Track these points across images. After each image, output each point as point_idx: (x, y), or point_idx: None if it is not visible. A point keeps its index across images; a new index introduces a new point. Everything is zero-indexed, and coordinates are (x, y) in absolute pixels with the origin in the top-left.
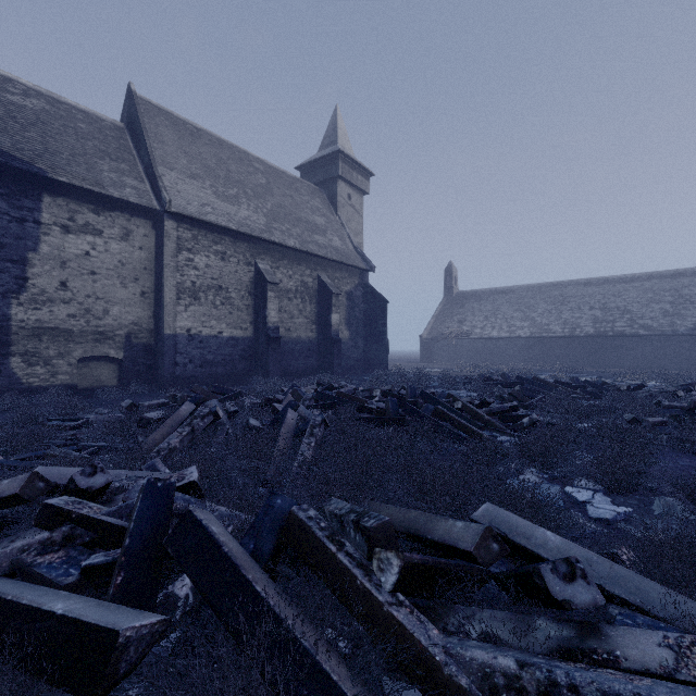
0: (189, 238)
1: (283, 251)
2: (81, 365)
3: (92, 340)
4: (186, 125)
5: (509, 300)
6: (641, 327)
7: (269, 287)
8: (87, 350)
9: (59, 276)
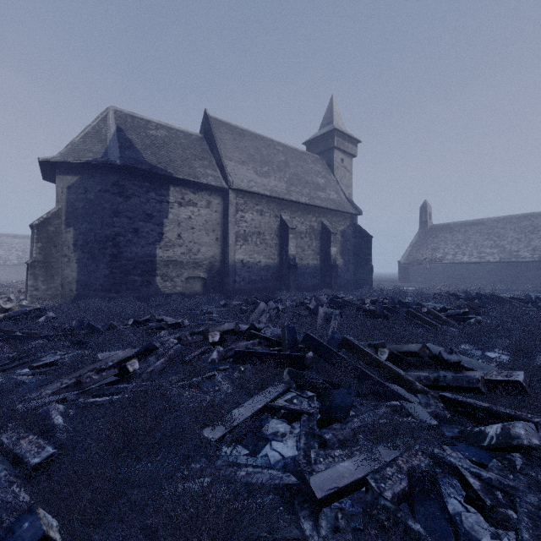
0: (242, 203)
1: (297, 206)
2: (186, 282)
3: (192, 267)
4: (236, 129)
5: (479, 231)
6: None
7: (289, 231)
8: (190, 273)
9: (177, 231)
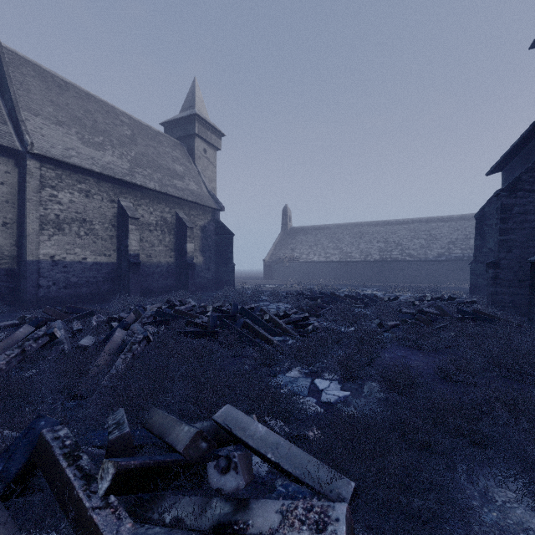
0: (53, 177)
1: (144, 192)
2: None
3: None
4: (54, 78)
5: (326, 234)
6: (407, 255)
7: (130, 221)
8: None
9: None
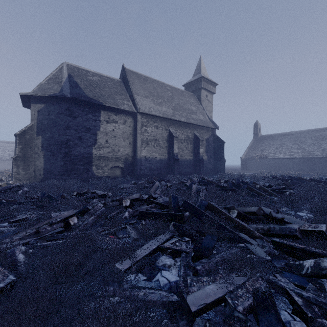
0: (145, 121)
1: (179, 123)
2: (111, 169)
3: (114, 161)
4: (142, 76)
5: (290, 139)
6: None
7: (174, 139)
8: (113, 164)
9: (105, 138)
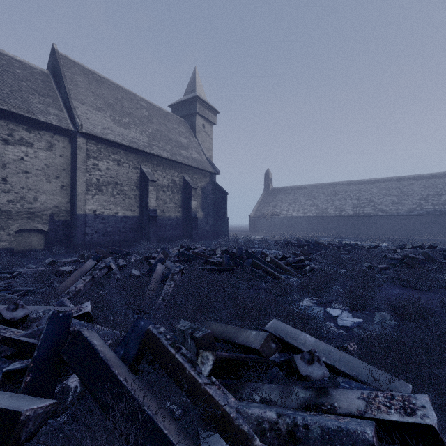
0: (95, 150)
1: (159, 160)
2: (17, 235)
3: (26, 218)
4: (93, 74)
5: (303, 193)
6: (379, 211)
7: (149, 183)
8: (22, 225)
9: (1, 174)
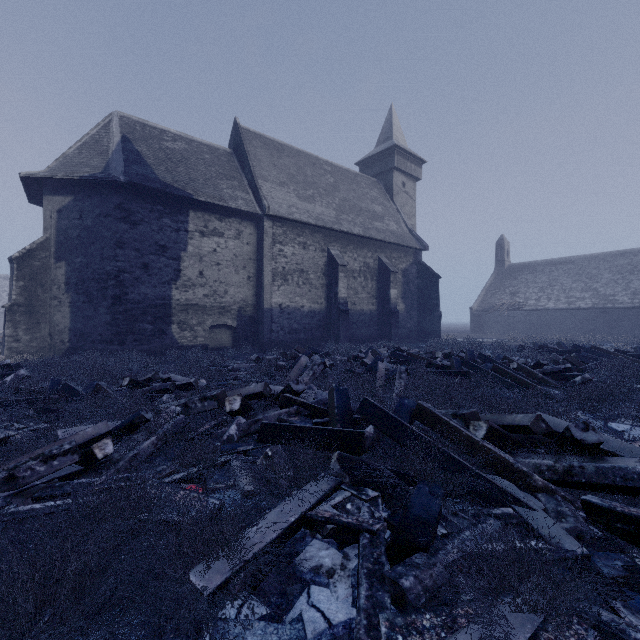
0: (281, 234)
1: (349, 238)
2: (210, 331)
3: (218, 313)
4: (274, 143)
5: (567, 271)
6: None
7: (339, 269)
8: (214, 320)
9: (198, 268)
